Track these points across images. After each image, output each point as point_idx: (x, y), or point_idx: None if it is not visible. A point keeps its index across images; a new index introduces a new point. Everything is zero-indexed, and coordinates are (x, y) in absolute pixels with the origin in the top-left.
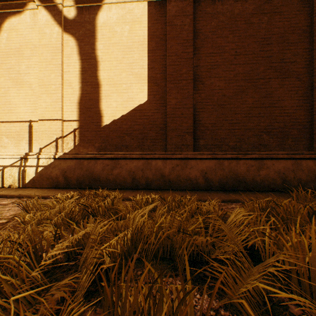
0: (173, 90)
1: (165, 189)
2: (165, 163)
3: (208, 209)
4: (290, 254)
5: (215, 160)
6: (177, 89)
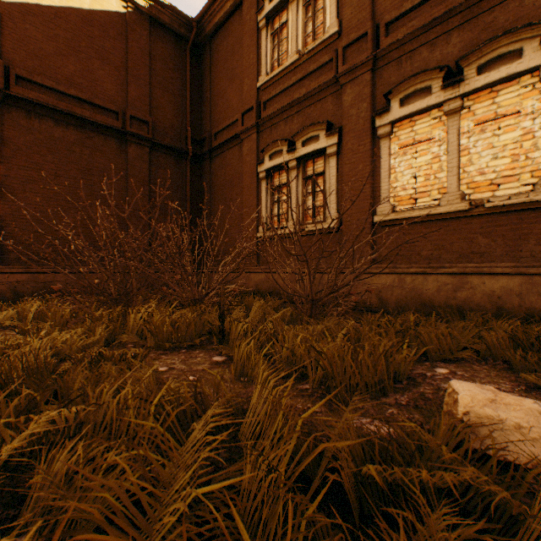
0: None
1: None
2: None
3: None
4: (20, 311)
5: (30, 274)
6: None
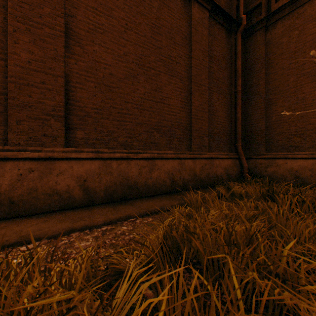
0: (24, 35)
1: (1, 219)
2: (2, 168)
3: (63, 296)
4: None
5: (100, 160)
6: (33, 37)
